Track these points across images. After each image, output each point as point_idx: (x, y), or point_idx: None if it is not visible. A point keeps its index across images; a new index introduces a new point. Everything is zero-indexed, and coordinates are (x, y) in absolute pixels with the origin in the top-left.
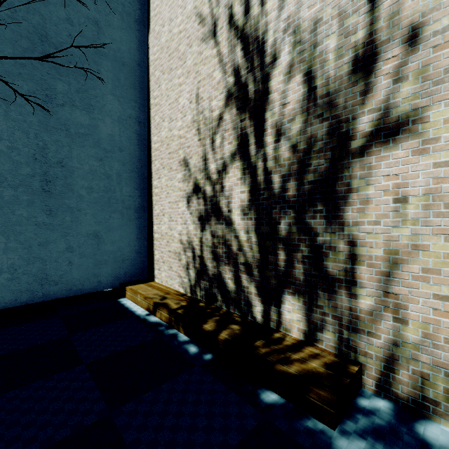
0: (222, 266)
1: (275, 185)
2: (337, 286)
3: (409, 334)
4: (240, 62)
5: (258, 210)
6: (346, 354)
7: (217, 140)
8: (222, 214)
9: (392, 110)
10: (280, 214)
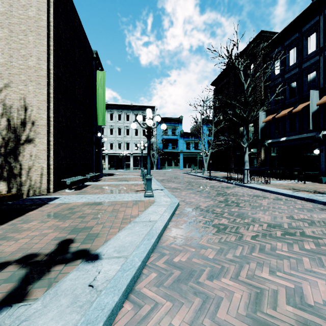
0: None
1: None
2: (17, 176)
3: (32, 183)
4: None
5: None
6: (19, 192)
7: None
8: None
9: (29, 137)
10: None
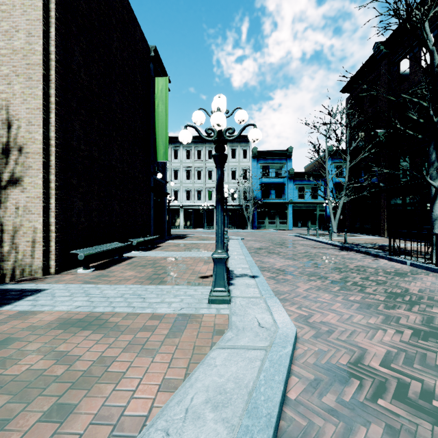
0: None
1: None
2: None
3: (20, 257)
4: None
5: None
6: None
7: None
8: None
9: (15, 174)
10: None
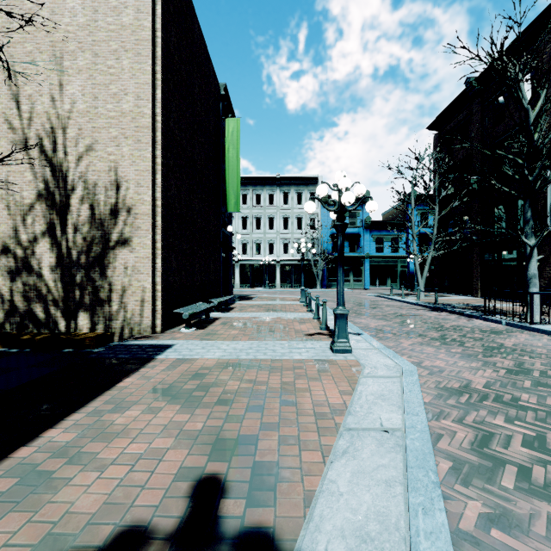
0: (34, 304)
1: (74, 256)
2: (105, 303)
3: (128, 316)
4: (49, 178)
5: (63, 269)
6: (108, 331)
7: (29, 220)
8: (33, 270)
9: (124, 235)
10: (77, 271)
